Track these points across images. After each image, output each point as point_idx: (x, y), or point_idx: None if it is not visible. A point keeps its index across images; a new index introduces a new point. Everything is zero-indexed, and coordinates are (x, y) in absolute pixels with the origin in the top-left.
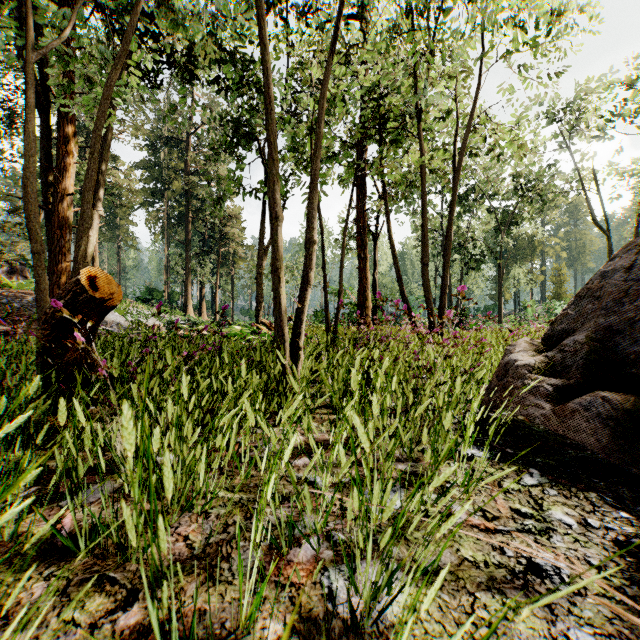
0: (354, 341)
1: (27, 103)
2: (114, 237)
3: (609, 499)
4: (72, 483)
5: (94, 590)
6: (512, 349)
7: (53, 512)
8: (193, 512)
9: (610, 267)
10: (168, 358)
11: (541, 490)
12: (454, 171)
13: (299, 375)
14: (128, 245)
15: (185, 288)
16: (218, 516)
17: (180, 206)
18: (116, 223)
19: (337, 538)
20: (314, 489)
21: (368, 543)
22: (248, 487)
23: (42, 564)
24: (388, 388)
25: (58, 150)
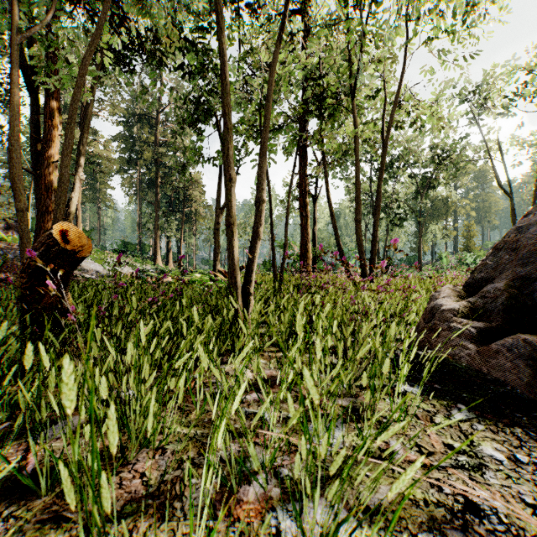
0: (297, 287)
1: (12, 79)
2: (95, 199)
3: (533, 434)
4: (33, 425)
5: (50, 531)
6: (437, 295)
7: (21, 448)
8: (151, 448)
9: (524, 223)
10: (133, 303)
11: (470, 425)
12: (383, 141)
13: (250, 317)
14: (107, 205)
15: (154, 242)
16: (173, 452)
17: (150, 172)
18: (96, 187)
19: (284, 475)
20: (263, 425)
21: (315, 491)
22: (202, 422)
23: (3, 503)
24: (329, 330)
25: (45, 124)
